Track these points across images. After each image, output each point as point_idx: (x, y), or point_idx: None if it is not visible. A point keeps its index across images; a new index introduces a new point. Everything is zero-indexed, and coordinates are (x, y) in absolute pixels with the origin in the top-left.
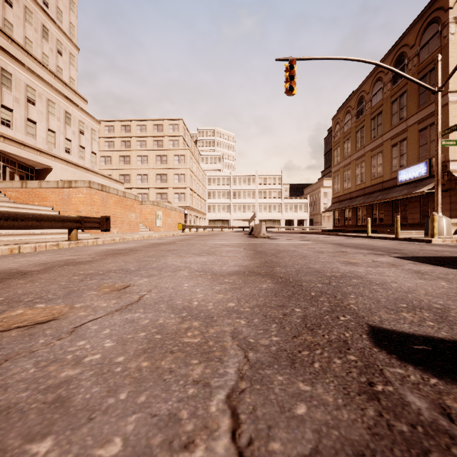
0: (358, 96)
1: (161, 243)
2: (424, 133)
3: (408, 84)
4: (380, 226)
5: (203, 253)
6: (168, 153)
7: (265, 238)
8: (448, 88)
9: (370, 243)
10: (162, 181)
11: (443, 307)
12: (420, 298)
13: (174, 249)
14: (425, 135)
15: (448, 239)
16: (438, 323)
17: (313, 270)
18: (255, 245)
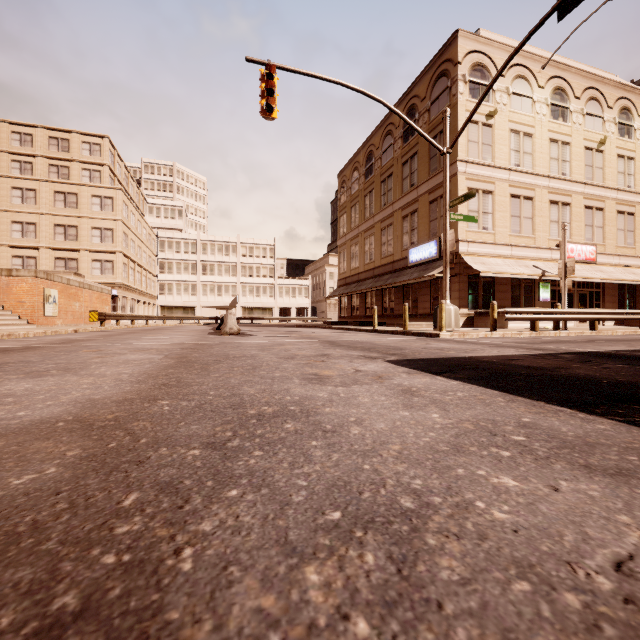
0: (367, 150)
1: (8, 348)
2: (435, 205)
3: (419, 144)
4: (391, 316)
5: (52, 371)
6: (79, 190)
7: (234, 335)
8: (457, 155)
9: (372, 340)
10: (67, 238)
11: (418, 505)
12: (383, 472)
13: (3, 362)
14: (435, 208)
15: (456, 333)
16: (383, 621)
17: (233, 403)
18: (200, 347)
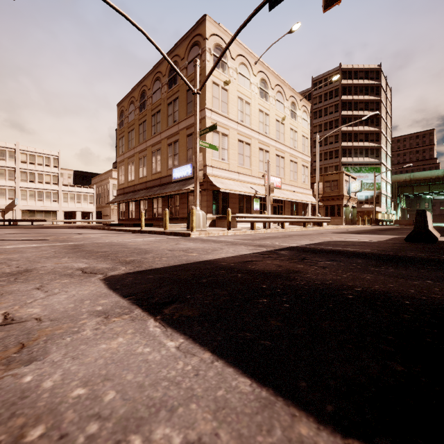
0: (141, 89)
1: None
2: (190, 138)
3: (180, 92)
4: (159, 219)
5: None
6: None
7: None
8: (206, 104)
9: (127, 241)
10: None
11: None
12: None
13: None
14: (191, 140)
15: (203, 232)
16: None
17: None
18: None
